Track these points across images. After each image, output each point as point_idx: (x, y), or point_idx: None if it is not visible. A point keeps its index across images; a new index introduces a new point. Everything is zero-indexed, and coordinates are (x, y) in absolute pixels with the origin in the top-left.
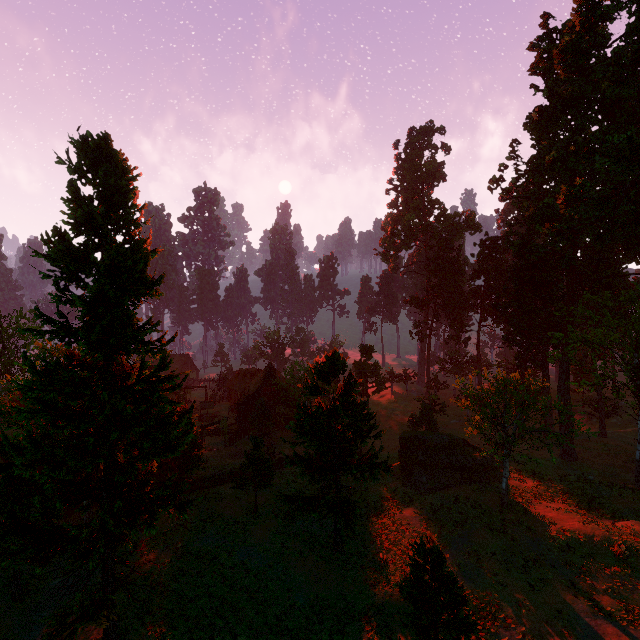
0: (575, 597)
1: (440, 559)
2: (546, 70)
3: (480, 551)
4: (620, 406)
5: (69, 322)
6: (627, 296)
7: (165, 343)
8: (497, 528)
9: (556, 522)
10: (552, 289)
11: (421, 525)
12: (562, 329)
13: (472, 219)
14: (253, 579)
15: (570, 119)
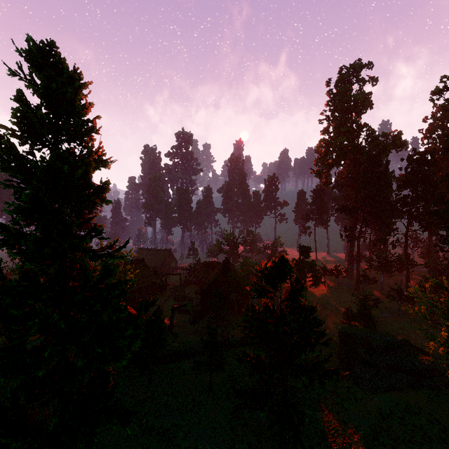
0: None
1: None
2: None
3: None
4: None
5: (22, 230)
6: None
7: (116, 249)
8: None
9: None
10: None
11: (370, 432)
12: None
13: (399, 138)
14: None
15: None
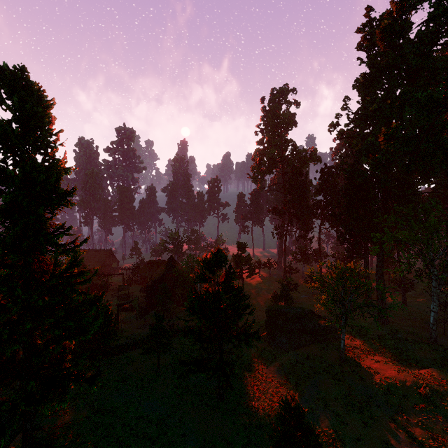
0: (396, 430)
1: (301, 413)
2: (368, 47)
3: (326, 397)
4: (415, 283)
5: None
6: (424, 208)
7: (79, 244)
8: (338, 378)
9: (379, 371)
10: (371, 203)
11: (283, 377)
12: (379, 231)
13: (315, 153)
14: (155, 428)
15: (385, 82)
